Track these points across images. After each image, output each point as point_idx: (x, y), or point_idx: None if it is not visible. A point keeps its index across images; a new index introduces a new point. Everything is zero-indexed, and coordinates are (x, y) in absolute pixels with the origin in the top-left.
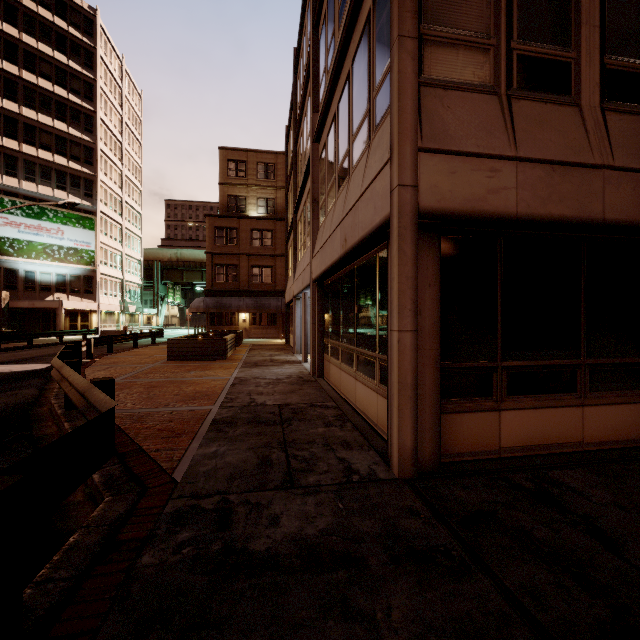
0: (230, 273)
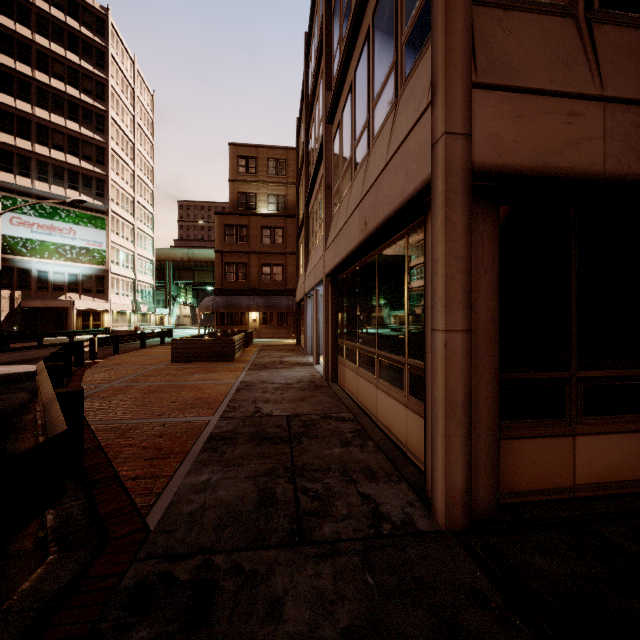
0: (240, 272)
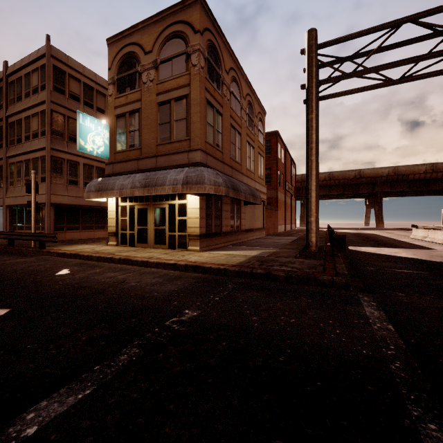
0: None
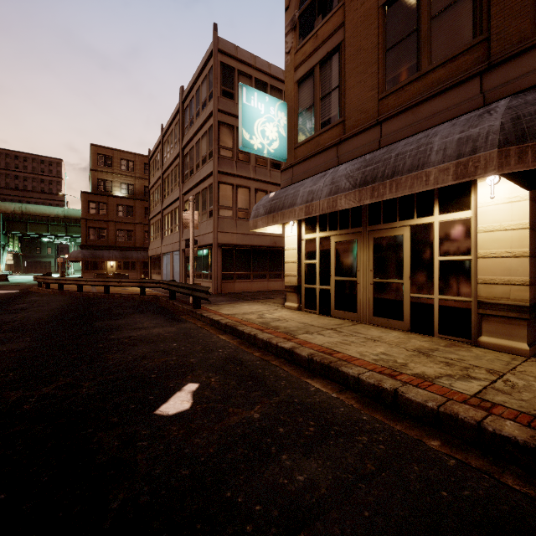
0: (101, 234)
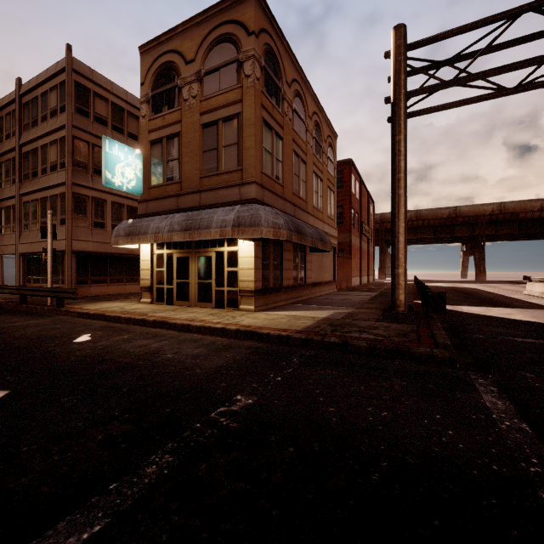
0: None
